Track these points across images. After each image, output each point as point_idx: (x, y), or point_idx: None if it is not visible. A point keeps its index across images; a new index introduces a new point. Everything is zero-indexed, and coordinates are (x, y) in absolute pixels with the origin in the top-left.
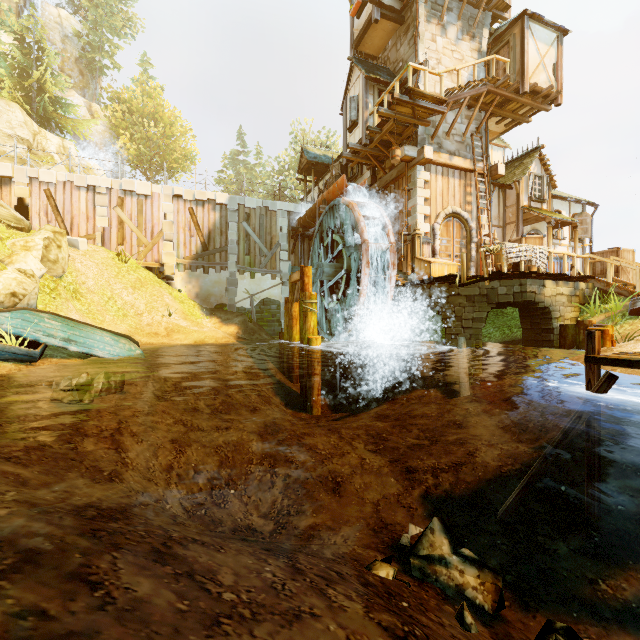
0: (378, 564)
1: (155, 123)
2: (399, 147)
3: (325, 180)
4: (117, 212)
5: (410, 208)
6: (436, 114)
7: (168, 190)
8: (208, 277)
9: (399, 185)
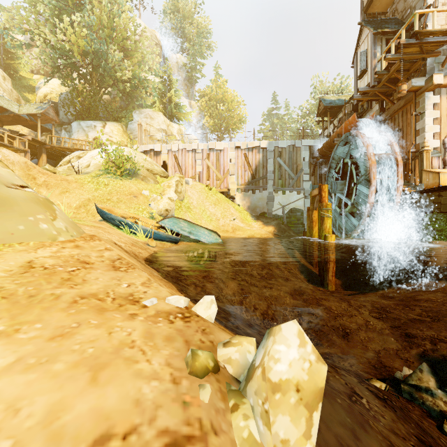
0: (374, 380)
1: (222, 103)
2: (405, 82)
3: (339, 118)
4: (206, 162)
5: (418, 129)
6: (446, 43)
7: (232, 144)
8: (255, 196)
9: (407, 111)
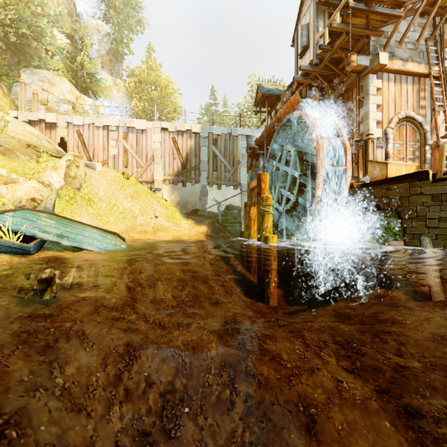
0: None
1: (155, 88)
2: (355, 53)
3: (276, 110)
4: (123, 143)
5: (361, 116)
6: (389, 23)
7: (157, 125)
8: (186, 189)
9: (348, 98)
